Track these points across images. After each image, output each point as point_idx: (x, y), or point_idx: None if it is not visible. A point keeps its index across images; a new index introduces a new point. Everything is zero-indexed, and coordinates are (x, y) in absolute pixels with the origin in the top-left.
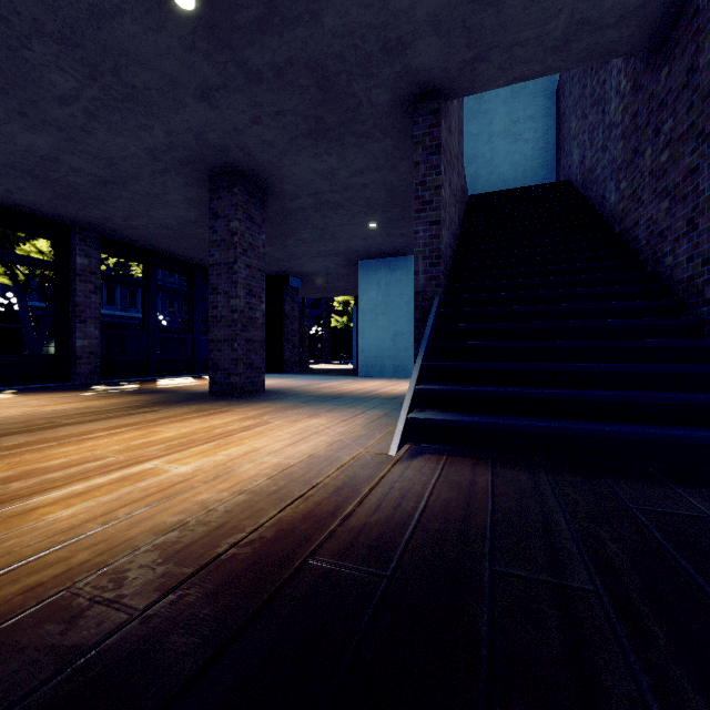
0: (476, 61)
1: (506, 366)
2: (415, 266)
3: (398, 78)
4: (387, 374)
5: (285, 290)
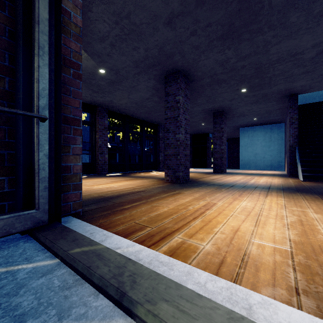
0: (310, 89)
1: None
2: (289, 139)
3: (286, 93)
4: (252, 168)
5: (207, 138)
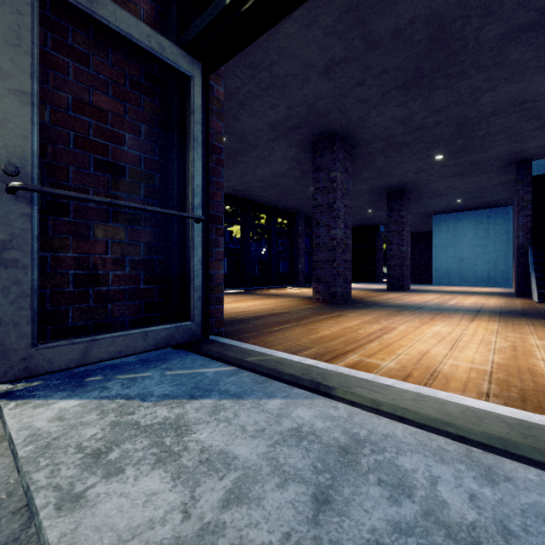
0: None
1: None
2: (517, 234)
3: (511, 159)
4: (454, 284)
5: (376, 233)
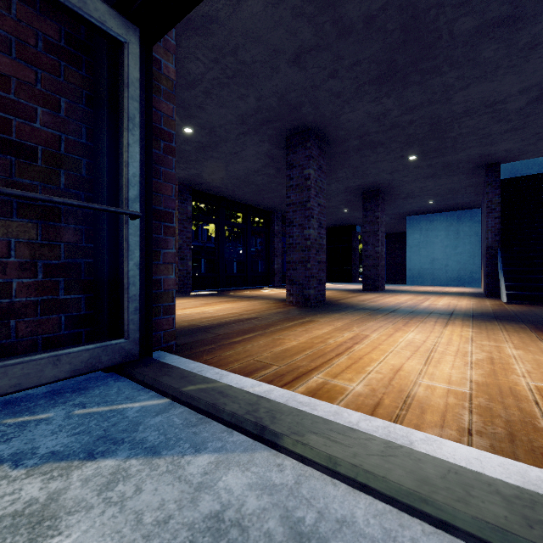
0: (521, 155)
1: (541, 277)
2: (486, 236)
3: (481, 161)
4: (427, 283)
5: (353, 233)
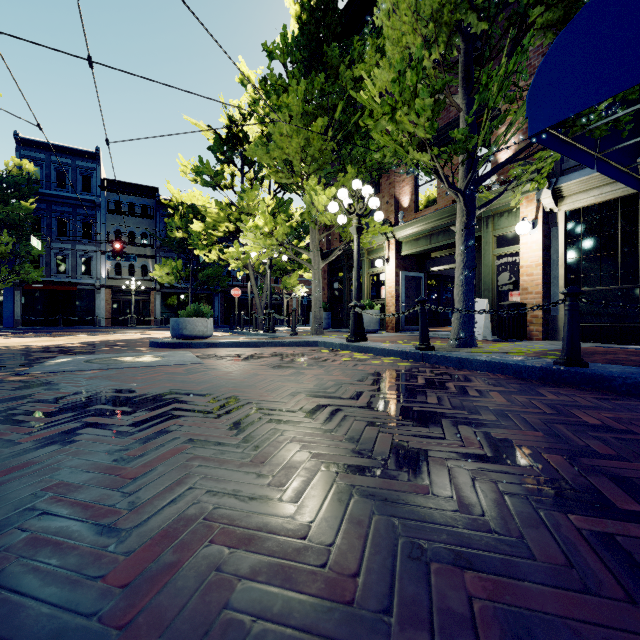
0: None
1: None
2: None
3: None
4: None
5: None
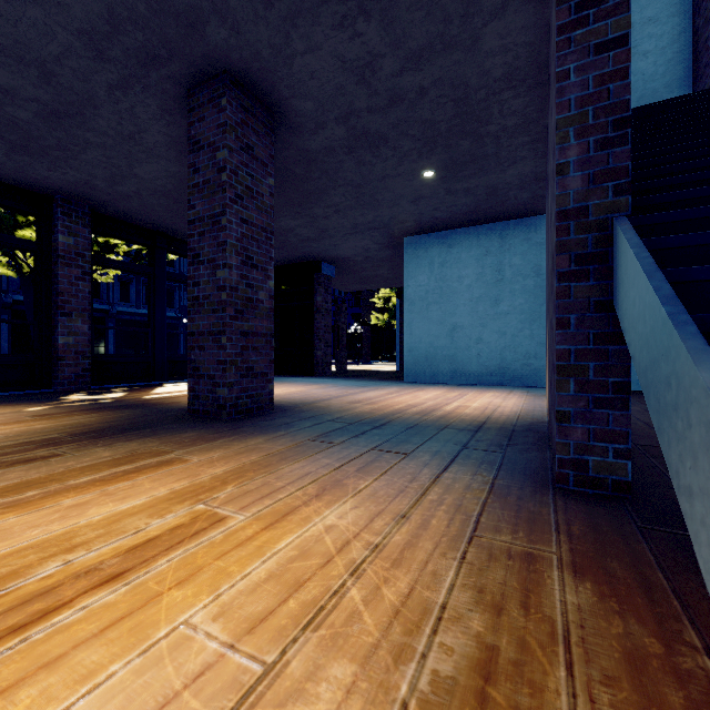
0: None
1: None
2: (558, 155)
3: None
4: (442, 379)
5: (317, 278)
